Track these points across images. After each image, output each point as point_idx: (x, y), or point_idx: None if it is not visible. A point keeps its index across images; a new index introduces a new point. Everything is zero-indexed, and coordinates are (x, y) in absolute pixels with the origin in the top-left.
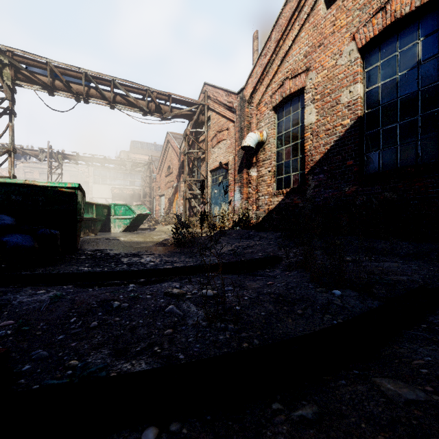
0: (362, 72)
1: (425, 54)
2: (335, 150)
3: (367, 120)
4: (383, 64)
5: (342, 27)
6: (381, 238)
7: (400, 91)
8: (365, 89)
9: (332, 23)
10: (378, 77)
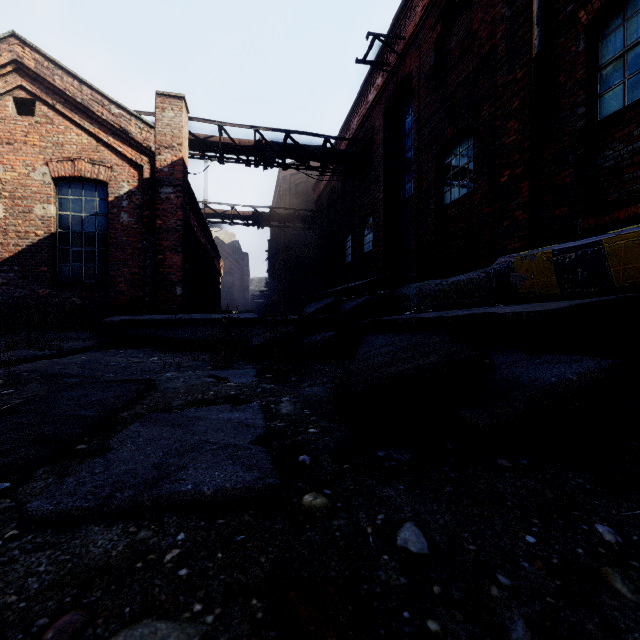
0: (56, 196)
1: (100, 211)
2: (29, 254)
3: (60, 237)
4: (73, 200)
5: (36, 145)
6: (71, 331)
7: (85, 227)
8: (58, 211)
9: (24, 133)
10: (69, 208)
